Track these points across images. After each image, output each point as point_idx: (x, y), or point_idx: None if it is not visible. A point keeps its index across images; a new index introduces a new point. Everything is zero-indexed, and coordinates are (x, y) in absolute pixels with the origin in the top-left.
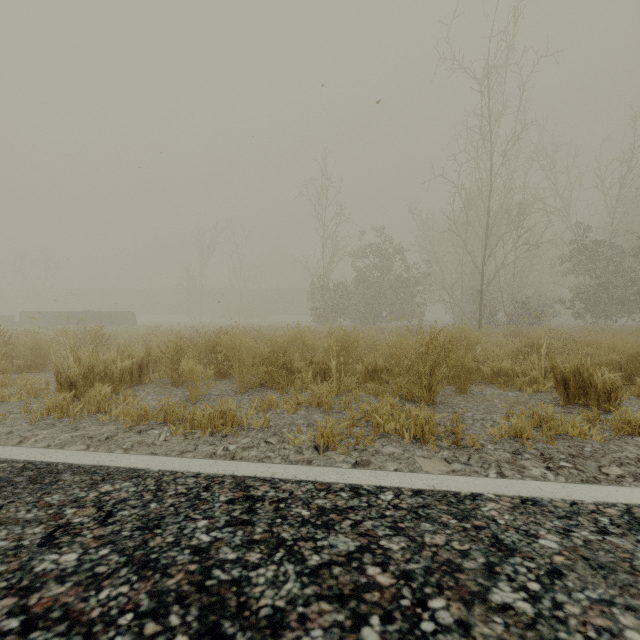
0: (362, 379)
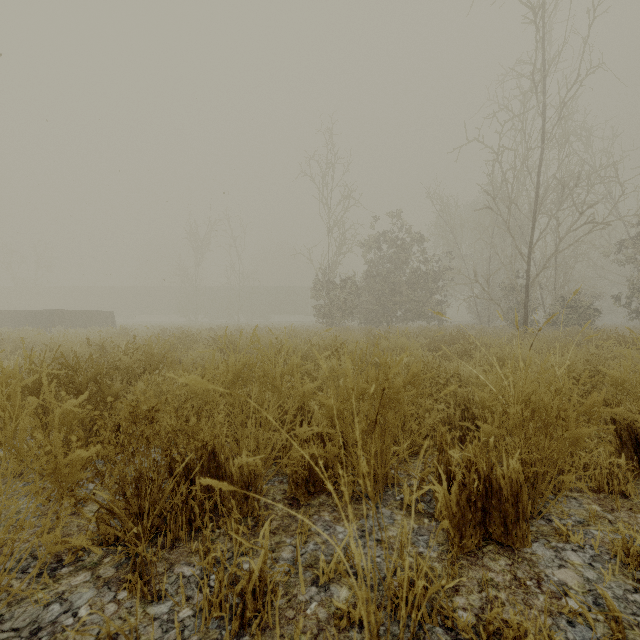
0: (453, 533)
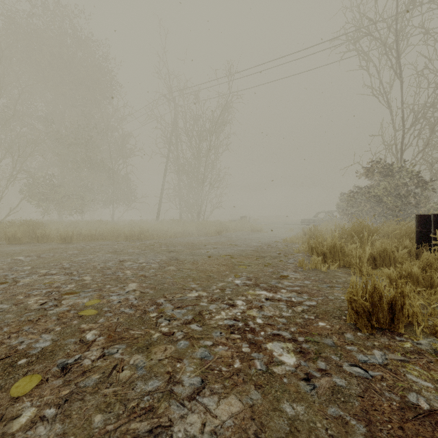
0: None
